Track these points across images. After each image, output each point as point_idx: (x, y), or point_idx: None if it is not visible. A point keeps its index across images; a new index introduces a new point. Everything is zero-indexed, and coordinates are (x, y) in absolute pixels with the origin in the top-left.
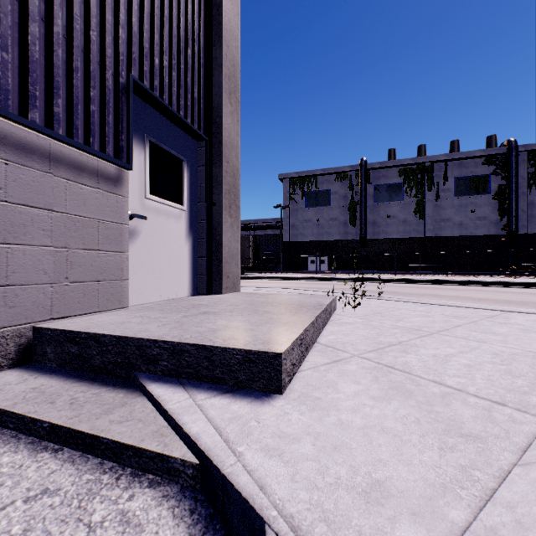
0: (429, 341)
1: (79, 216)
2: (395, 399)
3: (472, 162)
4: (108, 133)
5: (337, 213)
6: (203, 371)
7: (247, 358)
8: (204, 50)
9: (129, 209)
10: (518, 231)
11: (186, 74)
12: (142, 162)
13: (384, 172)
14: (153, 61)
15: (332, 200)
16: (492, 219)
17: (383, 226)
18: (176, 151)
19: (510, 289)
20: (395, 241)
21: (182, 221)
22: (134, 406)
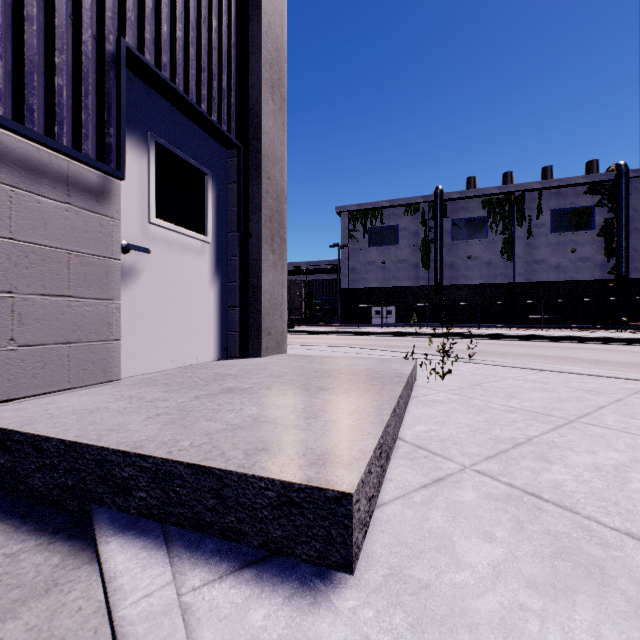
0: (572, 436)
1: (34, 244)
2: (579, 588)
3: (572, 190)
4: (86, 122)
5: (407, 253)
6: (207, 514)
7: (285, 496)
8: (237, 25)
9: (123, 238)
10: (629, 275)
11: (210, 53)
12: (145, 171)
13: (464, 204)
14: (160, 27)
15: (401, 238)
16: (596, 260)
17: (463, 269)
18: (196, 160)
19: (629, 347)
20: (478, 288)
21: (206, 257)
22: (67, 594)
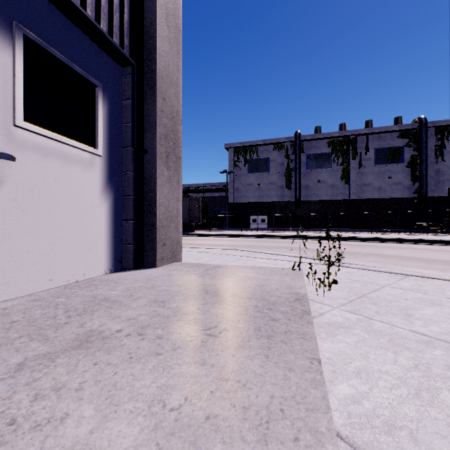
0: None
1: None
2: None
3: (389, 135)
4: None
5: (275, 178)
6: None
7: None
8: None
9: None
10: (427, 194)
11: None
12: (7, 65)
13: (315, 144)
14: None
15: (271, 167)
16: (405, 184)
17: (315, 190)
18: (83, 68)
19: (440, 247)
20: (325, 203)
21: (96, 170)
22: None
